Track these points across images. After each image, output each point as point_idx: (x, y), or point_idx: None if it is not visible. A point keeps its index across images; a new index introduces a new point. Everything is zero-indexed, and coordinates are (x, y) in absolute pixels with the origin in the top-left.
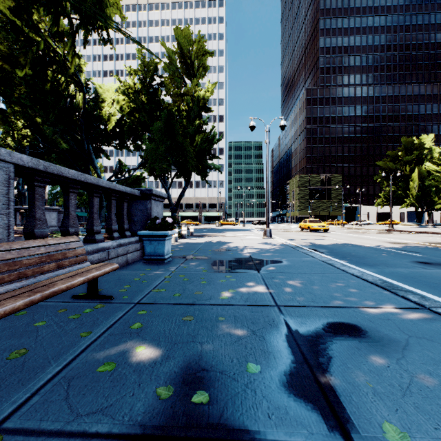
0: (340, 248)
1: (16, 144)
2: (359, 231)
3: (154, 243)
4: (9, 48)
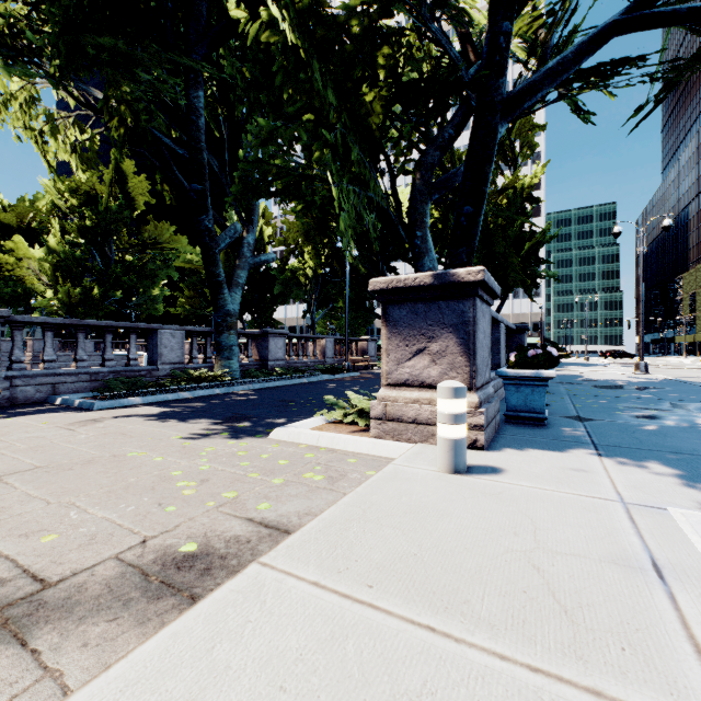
0: None
1: (313, 272)
2: None
3: None
4: None
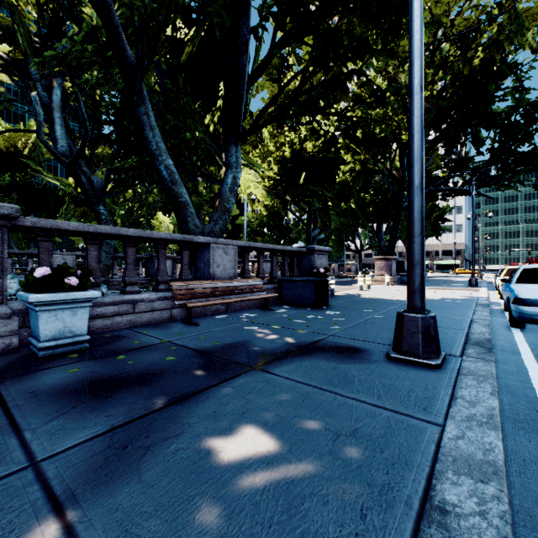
0: None
1: None
2: None
3: None
4: None
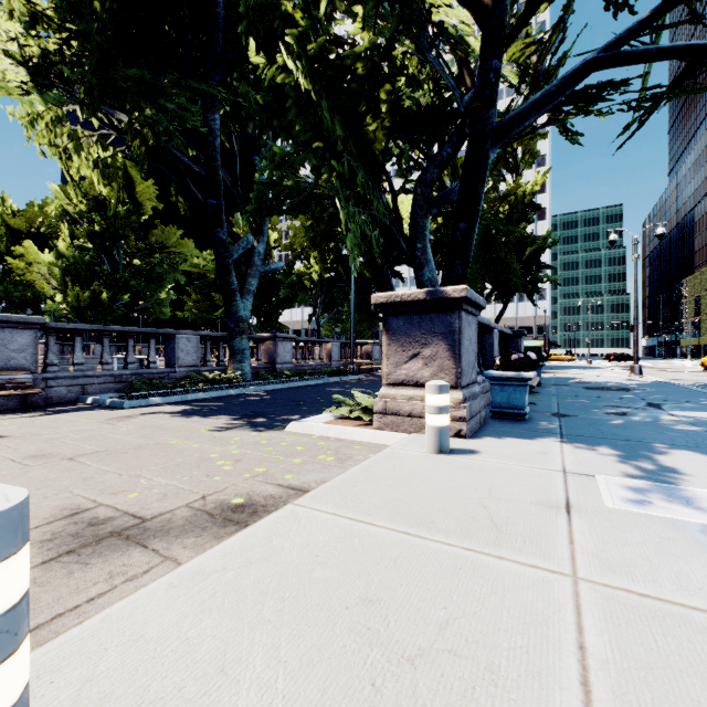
0: None
1: (318, 277)
2: None
3: None
4: None
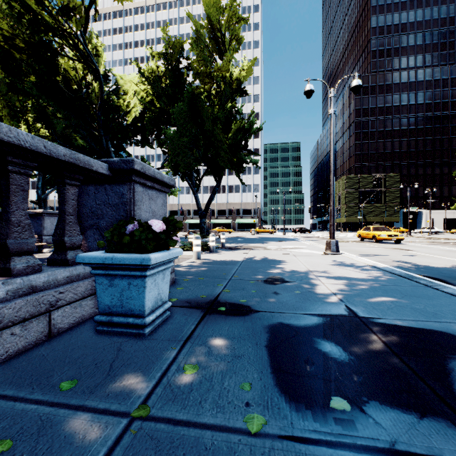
0: None
1: None
2: (441, 241)
3: (120, 283)
4: (10, 25)
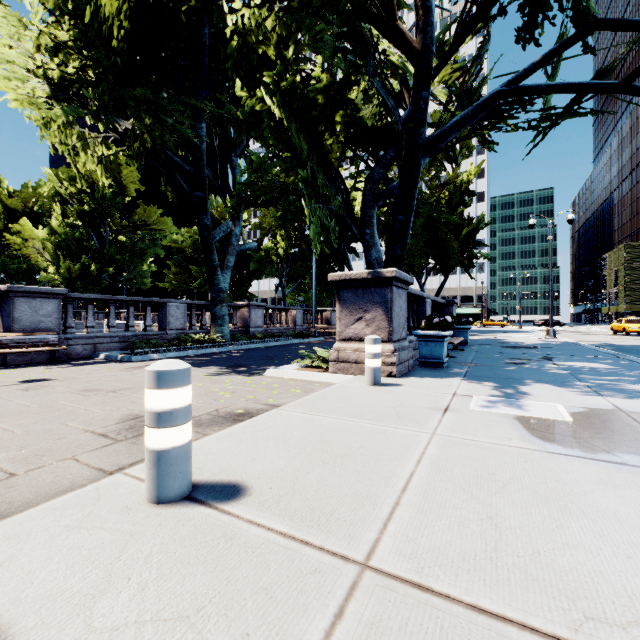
0: (635, 347)
1: (284, 252)
2: None
3: (461, 333)
4: None
